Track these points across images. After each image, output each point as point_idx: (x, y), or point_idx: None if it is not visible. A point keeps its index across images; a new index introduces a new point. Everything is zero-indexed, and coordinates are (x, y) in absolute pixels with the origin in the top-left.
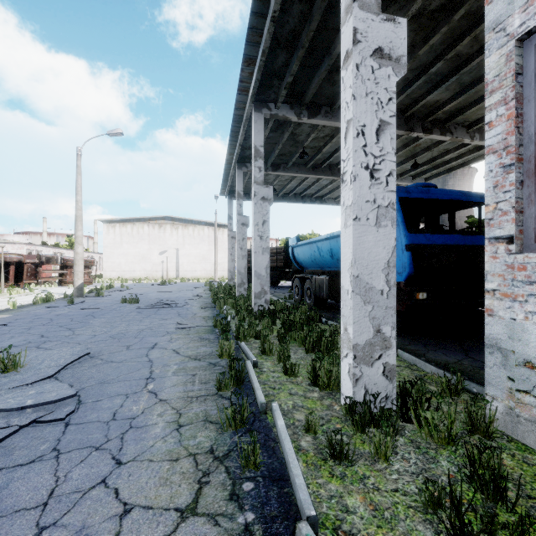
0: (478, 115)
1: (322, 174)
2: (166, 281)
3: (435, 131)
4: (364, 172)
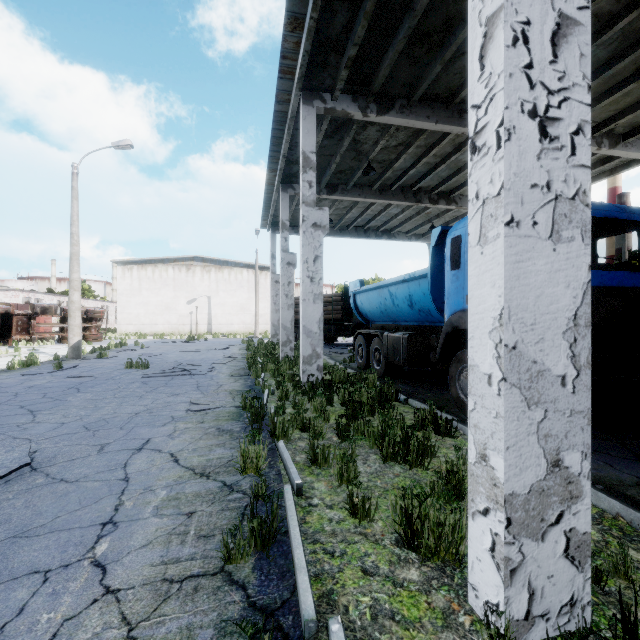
0: (610, 113)
1: (393, 199)
2: (194, 337)
3: None
4: (528, 123)
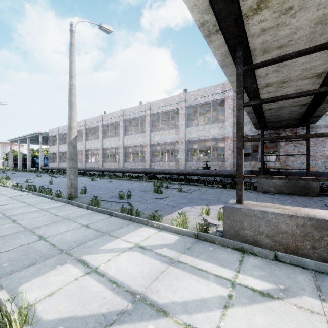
0: None
1: (44, 142)
2: None
3: None
4: (41, 158)
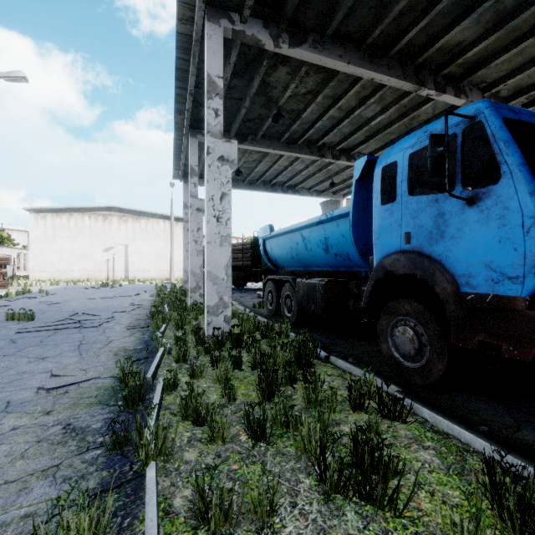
0: (501, 73)
1: (299, 152)
2: (107, 284)
3: (449, 89)
4: None
